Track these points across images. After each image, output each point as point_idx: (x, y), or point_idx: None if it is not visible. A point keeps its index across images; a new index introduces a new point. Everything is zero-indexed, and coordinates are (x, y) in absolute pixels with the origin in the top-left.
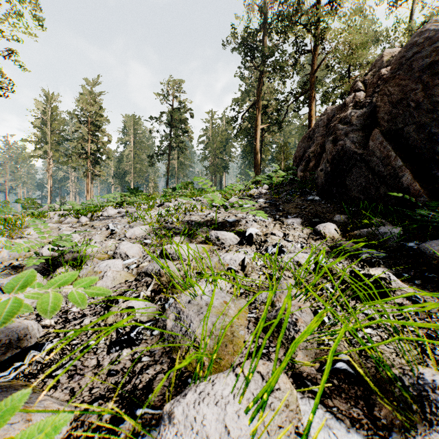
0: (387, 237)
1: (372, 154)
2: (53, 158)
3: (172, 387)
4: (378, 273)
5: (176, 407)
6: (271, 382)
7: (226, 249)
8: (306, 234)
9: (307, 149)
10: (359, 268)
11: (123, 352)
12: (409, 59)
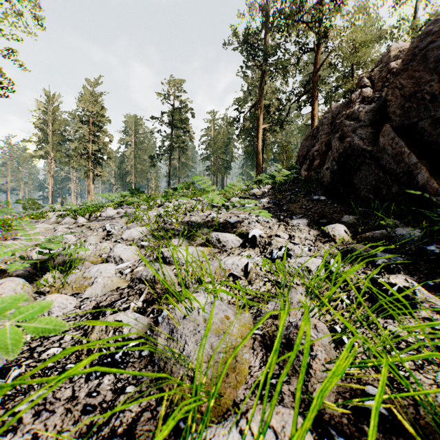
0: (405, 240)
1: (382, 151)
2: (54, 158)
3: None
4: (400, 281)
5: None
6: None
7: (227, 252)
8: (314, 236)
9: (311, 147)
10: (376, 275)
11: (105, 379)
12: (422, 49)
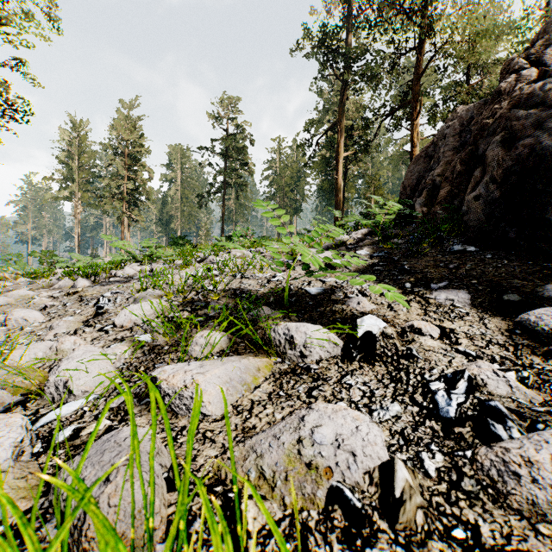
0: None
1: None
2: (81, 200)
3: None
4: None
5: None
6: None
7: (311, 373)
8: (501, 332)
9: (426, 172)
10: None
11: None
12: None
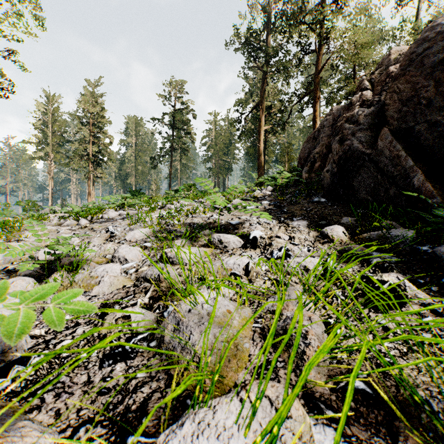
0: (399, 240)
1: (380, 154)
2: (54, 159)
3: (168, 413)
4: (392, 279)
5: (171, 439)
6: (282, 411)
7: (229, 252)
8: (313, 237)
9: (312, 149)
10: (371, 273)
11: (117, 366)
12: (419, 55)
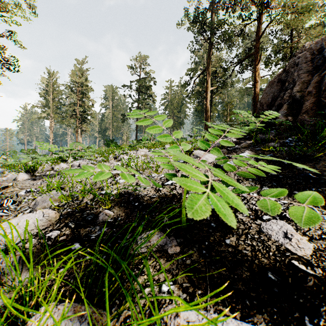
0: None
1: None
2: (53, 118)
3: None
4: None
5: None
6: None
7: None
8: None
9: (282, 92)
10: None
11: None
12: None
